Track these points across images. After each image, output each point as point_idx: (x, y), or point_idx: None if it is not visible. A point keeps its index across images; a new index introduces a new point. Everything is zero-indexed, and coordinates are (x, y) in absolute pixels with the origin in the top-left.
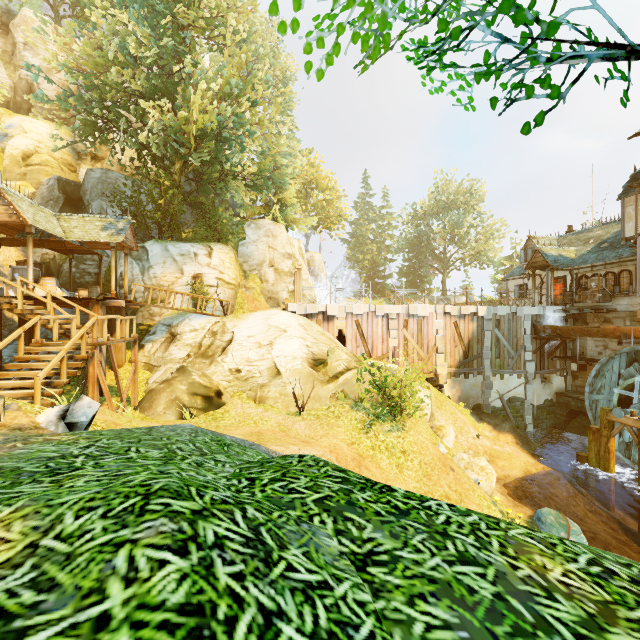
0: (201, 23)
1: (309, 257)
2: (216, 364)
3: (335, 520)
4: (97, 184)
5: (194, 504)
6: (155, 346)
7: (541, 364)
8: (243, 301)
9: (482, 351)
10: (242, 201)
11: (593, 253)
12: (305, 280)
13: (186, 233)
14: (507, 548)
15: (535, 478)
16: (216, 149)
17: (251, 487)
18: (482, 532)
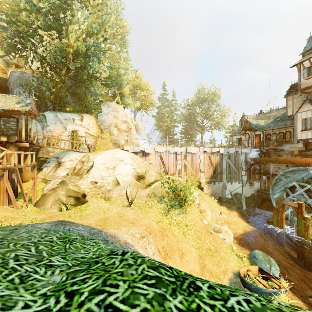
0: None
1: (136, 123)
2: (83, 179)
3: None
4: (17, 79)
5: None
6: (49, 169)
7: (249, 176)
8: (100, 145)
9: (222, 170)
10: (100, 93)
11: (273, 123)
12: (133, 134)
13: (69, 108)
14: None
15: (249, 233)
16: (85, 63)
17: (66, 310)
18: None
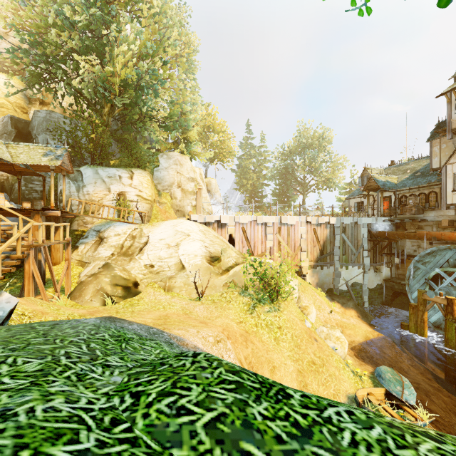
0: None
1: (207, 181)
2: (134, 261)
3: None
4: (42, 122)
5: None
6: (87, 247)
7: (374, 259)
8: (157, 213)
9: (333, 250)
10: (157, 138)
11: (410, 179)
12: (204, 198)
13: (114, 161)
14: None
15: (372, 342)
16: (136, 97)
17: (133, 409)
18: (394, 455)
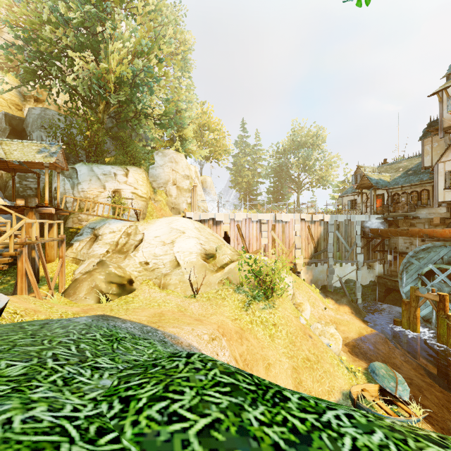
0: None
1: (203, 179)
2: (129, 258)
3: None
4: (37, 119)
5: None
6: (81, 244)
7: (367, 256)
8: (152, 210)
9: (327, 247)
10: (152, 136)
11: (402, 178)
12: (200, 195)
13: (109, 159)
14: None
15: (366, 338)
16: (131, 94)
17: (122, 416)
18: None
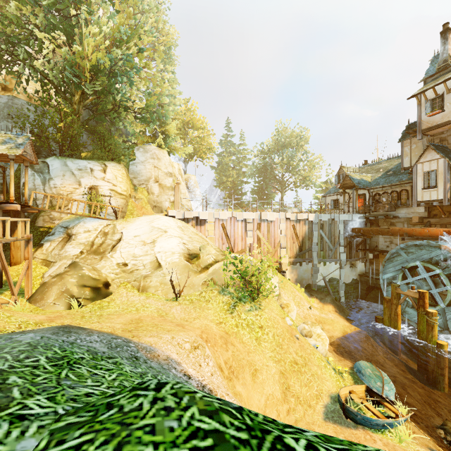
0: None
1: (187, 178)
2: (105, 259)
3: None
4: (3, 108)
5: None
6: (53, 245)
7: (350, 254)
8: (133, 208)
9: (311, 246)
10: (133, 131)
11: (383, 178)
12: (183, 193)
13: (85, 153)
14: None
15: (350, 337)
16: (109, 85)
17: None
18: None
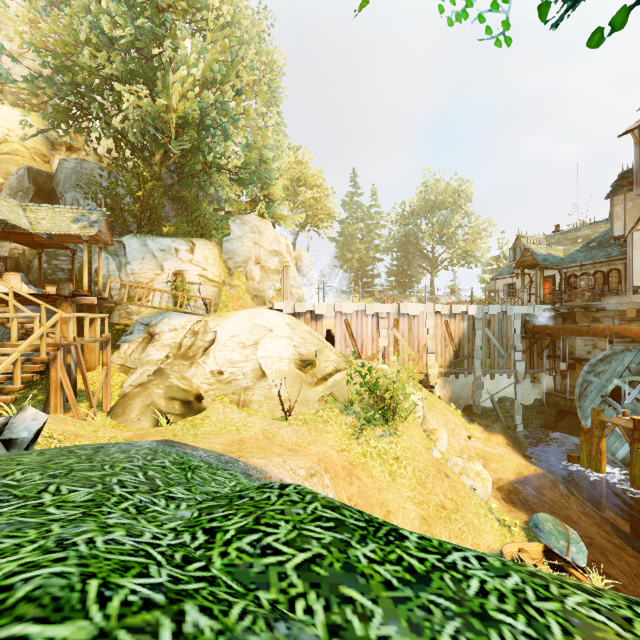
0: (182, 4)
1: (297, 255)
2: (197, 366)
3: (327, 605)
4: (71, 175)
5: (82, 626)
6: (132, 347)
7: (531, 364)
8: (227, 299)
9: (473, 351)
10: (227, 196)
11: (582, 252)
12: (292, 278)
13: (167, 228)
14: (574, 636)
15: (528, 480)
16: (198, 139)
17: (208, 547)
18: (532, 607)
